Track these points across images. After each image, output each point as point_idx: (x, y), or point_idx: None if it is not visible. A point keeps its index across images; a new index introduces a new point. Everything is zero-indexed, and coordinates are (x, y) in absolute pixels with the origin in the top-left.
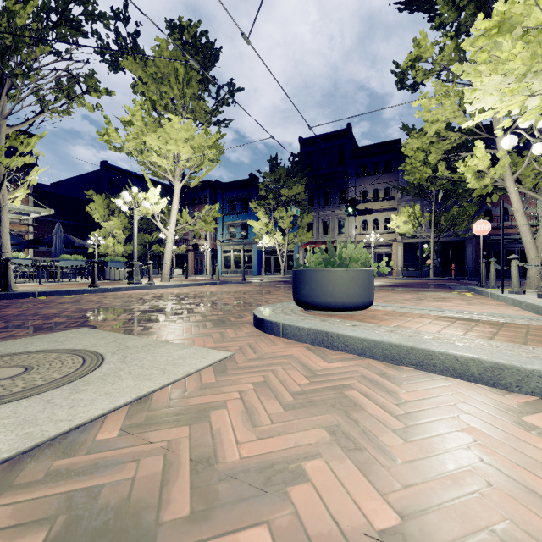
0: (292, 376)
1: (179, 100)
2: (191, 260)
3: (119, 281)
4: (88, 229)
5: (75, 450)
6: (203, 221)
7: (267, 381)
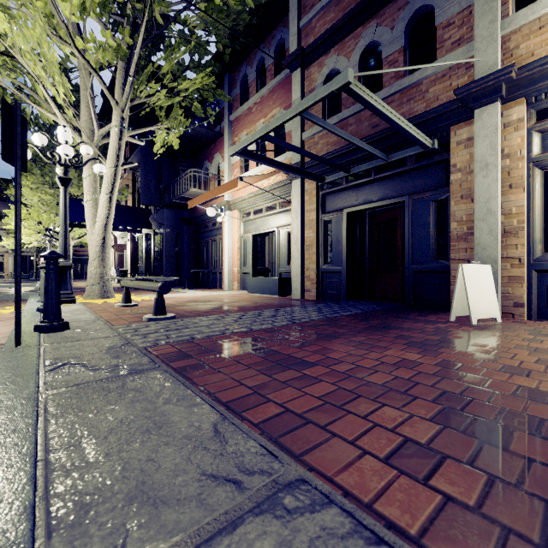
0: None
1: None
2: None
3: None
4: None
5: None
6: None
7: None
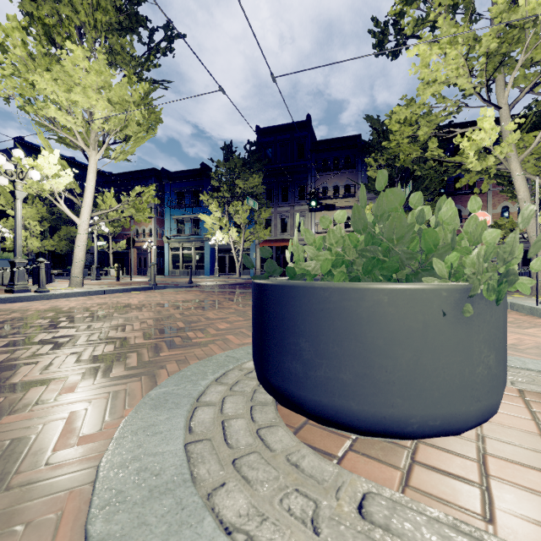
0: None
1: (90, 32)
2: (134, 258)
3: None
4: None
5: None
6: (133, 207)
7: None
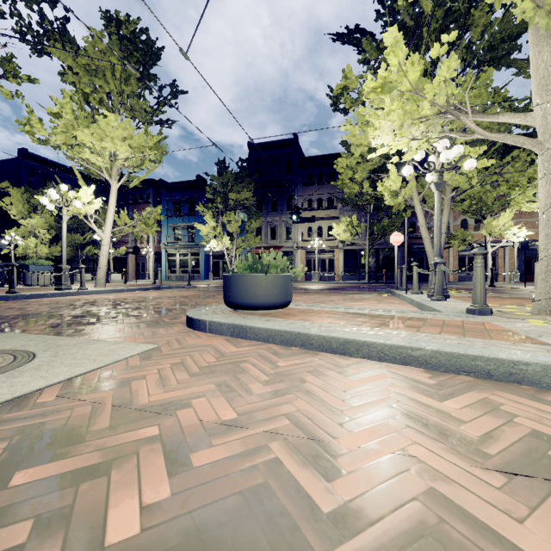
0: (205, 358)
1: (117, 96)
2: (132, 264)
3: (44, 287)
4: (1, 227)
5: (20, 409)
6: (144, 223)
7: (183, 362)
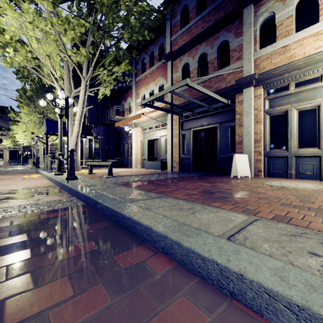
0: None
1: None
2: None
3: None
4: None
5: None
6: None
7: None
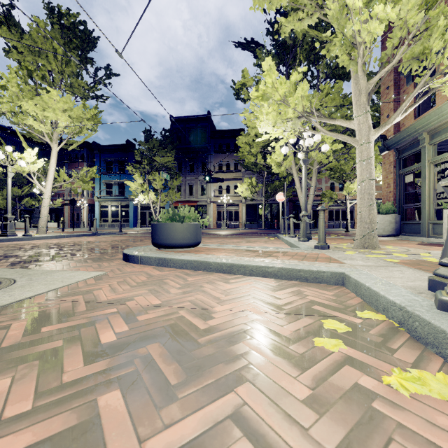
0: (140, 278)
1: (58, 74)
2: (67, 214)
3: None
4: None
5: (24, 306)
6: (81, 180)
7: (125, 280)
